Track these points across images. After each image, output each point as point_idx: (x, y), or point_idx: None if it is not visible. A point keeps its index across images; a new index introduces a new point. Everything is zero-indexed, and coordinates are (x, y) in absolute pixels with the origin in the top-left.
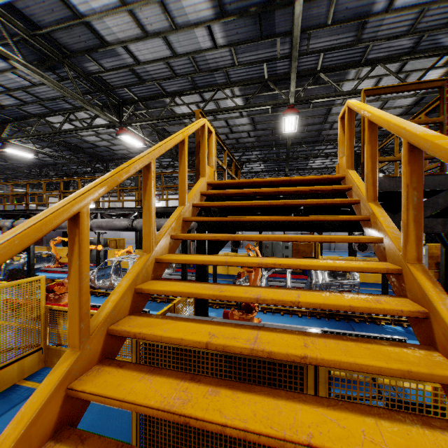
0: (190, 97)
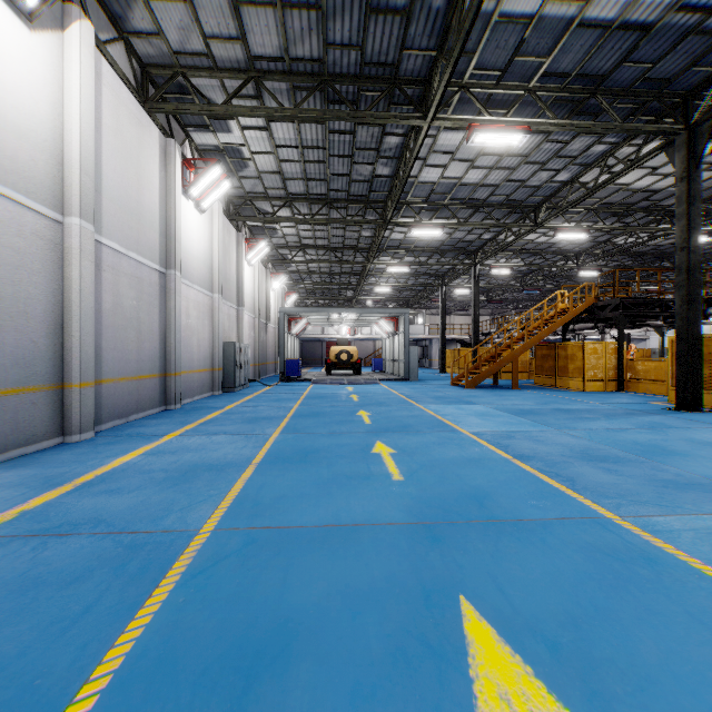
0: (620, 237)
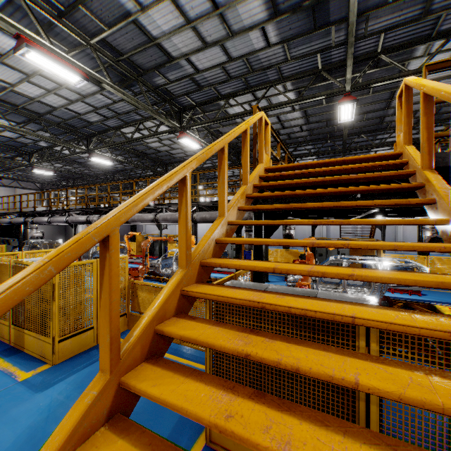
0: (242, 97)
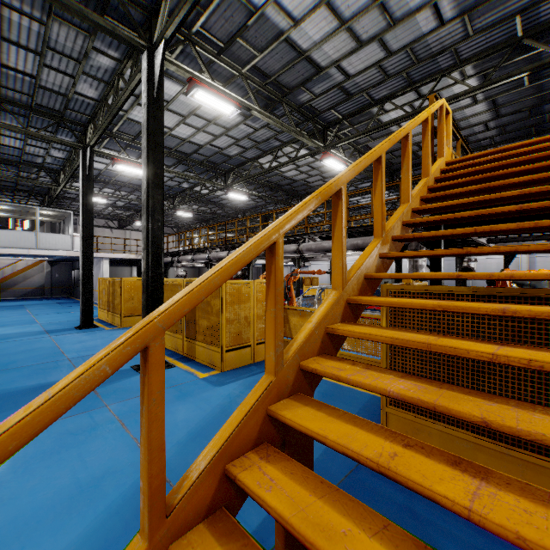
0: (402, 98)
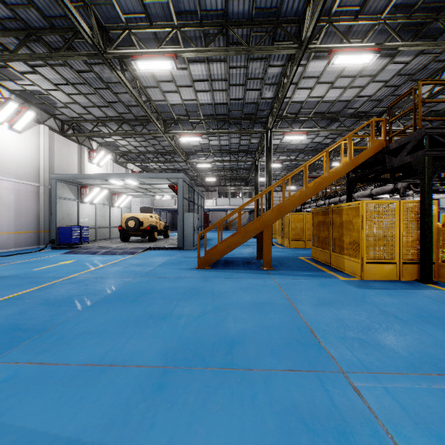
0: (426, 86)
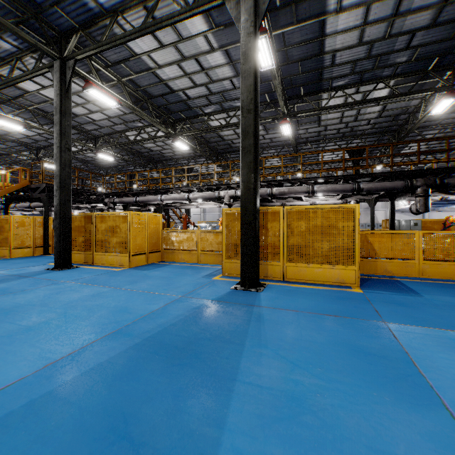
0: None
